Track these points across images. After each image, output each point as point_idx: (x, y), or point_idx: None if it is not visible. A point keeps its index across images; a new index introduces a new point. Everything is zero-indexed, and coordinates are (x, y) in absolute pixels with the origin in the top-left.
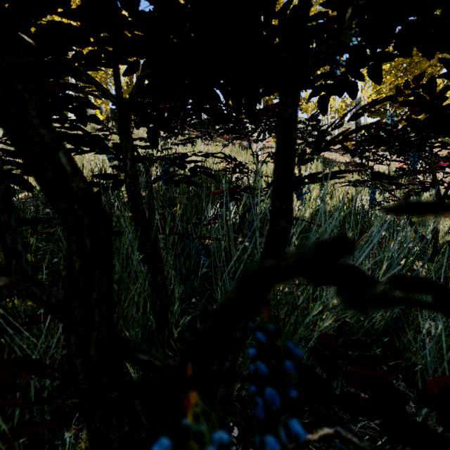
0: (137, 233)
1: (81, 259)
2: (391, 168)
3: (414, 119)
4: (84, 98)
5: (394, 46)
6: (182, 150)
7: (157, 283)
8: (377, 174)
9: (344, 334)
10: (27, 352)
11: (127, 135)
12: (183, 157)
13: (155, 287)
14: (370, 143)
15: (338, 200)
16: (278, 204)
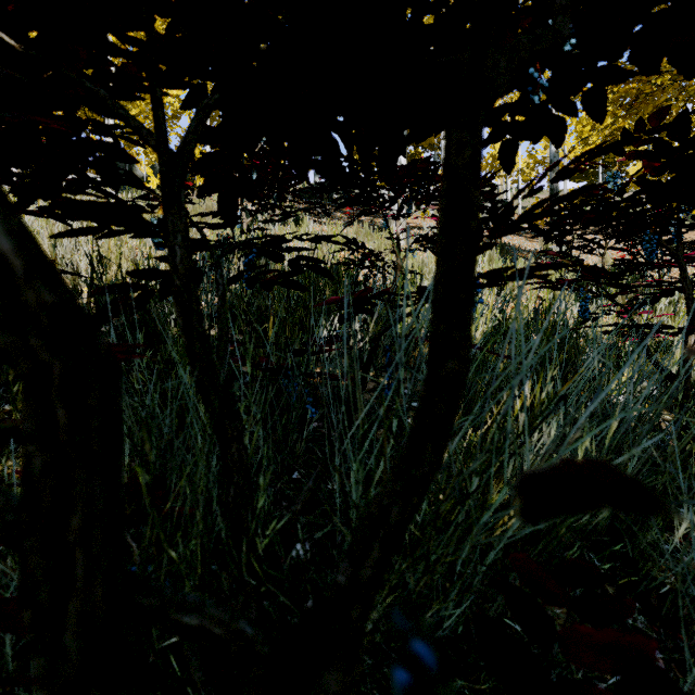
0: (194, 374)
1: (47, 450)
2: (607, 260)
3: (652, 180)
4: (111, 143)
5: (629, 57)
6: (280, 231)
7: (229, 456)
8: (592, 270)
9: (546, 538)
10: (3, 580)
11: (176, 203)
12: (278, 242)
13: (227, 465)
14: (580, 220)
15: (526, 310)
16: (445, 330)
